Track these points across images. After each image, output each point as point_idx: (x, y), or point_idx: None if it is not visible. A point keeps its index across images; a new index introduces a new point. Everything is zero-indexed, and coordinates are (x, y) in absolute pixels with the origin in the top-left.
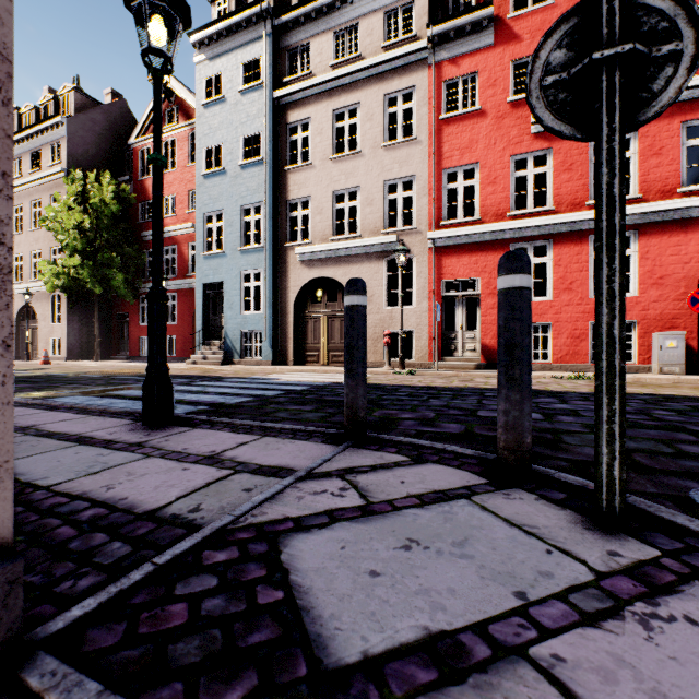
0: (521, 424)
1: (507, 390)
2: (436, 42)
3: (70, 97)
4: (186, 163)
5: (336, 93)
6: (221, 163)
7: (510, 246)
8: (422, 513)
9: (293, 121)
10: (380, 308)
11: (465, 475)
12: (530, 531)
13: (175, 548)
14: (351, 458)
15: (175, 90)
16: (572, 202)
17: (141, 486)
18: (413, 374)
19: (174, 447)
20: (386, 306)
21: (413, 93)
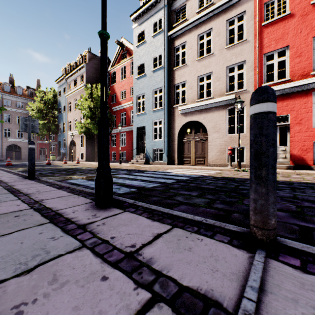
0: None
1: None
2: None
3: (87, 55)
4: (129, 75)
5: (199, 26)
6: (144, 72)
7: (312, 93)
8: None
9: (177, 45)
10: (224, 135)
11: None
12: None
13: None
14: (284, 286)
15: (125, 44)
16: None
17: None
18: (246, 171)
19: (105, 233)
20: (227, 134)
21: (244, 15)
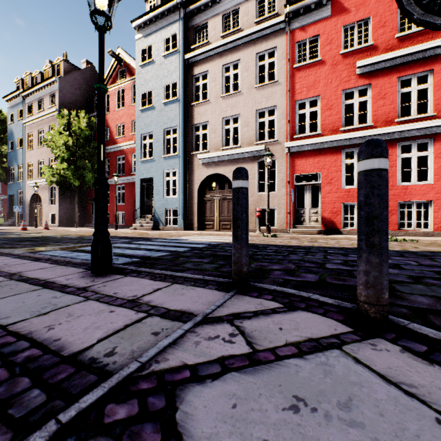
0: (380, 282)
1: (367, 254)
2: (291, 16)
3: (61, 65)
4: (130, 103)
5: (225, 54)
6: (152, 102)
7: (342, 151)
8: (302, 364)
9: (197, 74)
10: (253, 193)
11: (332, 323)
12: (409, 391)
13: (81, 401)
14: (237, 304)
15: (124, 58)
16: (386, 120)
17: (74, 327)
18: (276, 236)
19: (108, 291)
20: (257, 192)
21: (275, 51)
